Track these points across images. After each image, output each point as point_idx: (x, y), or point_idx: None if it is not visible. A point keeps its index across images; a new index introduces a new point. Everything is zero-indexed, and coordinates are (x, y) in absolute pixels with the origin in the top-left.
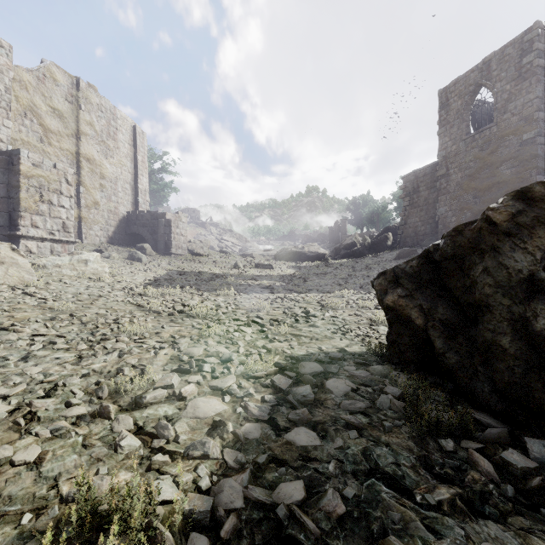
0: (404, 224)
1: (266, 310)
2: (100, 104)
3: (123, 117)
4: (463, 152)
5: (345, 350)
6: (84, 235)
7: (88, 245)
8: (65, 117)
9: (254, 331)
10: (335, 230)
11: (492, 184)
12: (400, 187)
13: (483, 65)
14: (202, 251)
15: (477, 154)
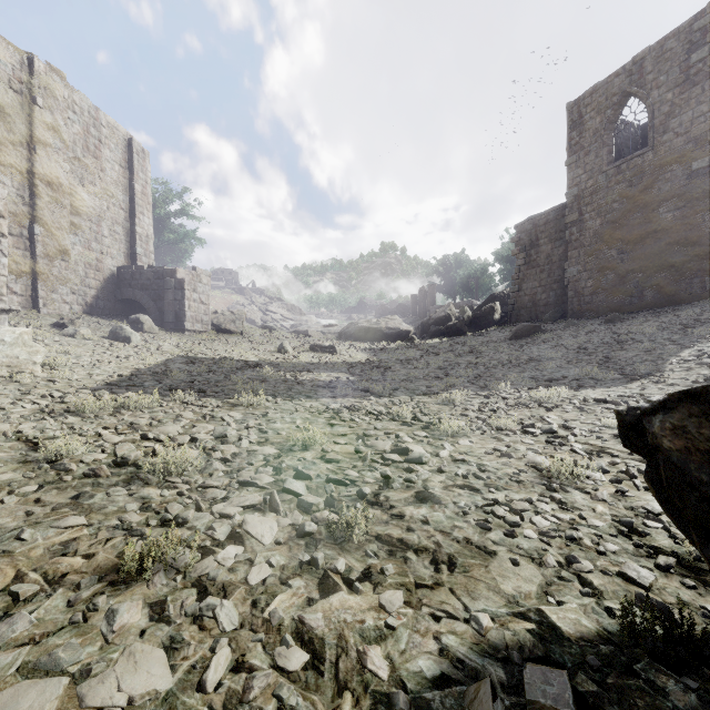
0: (517, 290)
1: (320, 443)
2: (72, 100)
3: (110, 125)
4: (604, 188)
5: (551, 627)
6: (42, 300)
7: (47, 316)
8: (9, 115)
9: (282, 532)
10: (421, 299)
11: (646, 233)
12: (512, 240)
13: (632, 65)
14: (233, 327)
15: (624, 191)
